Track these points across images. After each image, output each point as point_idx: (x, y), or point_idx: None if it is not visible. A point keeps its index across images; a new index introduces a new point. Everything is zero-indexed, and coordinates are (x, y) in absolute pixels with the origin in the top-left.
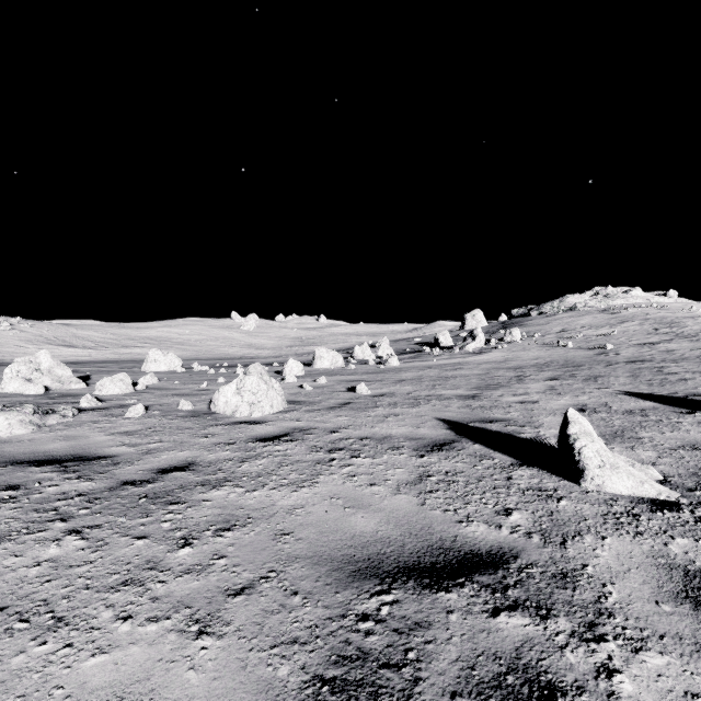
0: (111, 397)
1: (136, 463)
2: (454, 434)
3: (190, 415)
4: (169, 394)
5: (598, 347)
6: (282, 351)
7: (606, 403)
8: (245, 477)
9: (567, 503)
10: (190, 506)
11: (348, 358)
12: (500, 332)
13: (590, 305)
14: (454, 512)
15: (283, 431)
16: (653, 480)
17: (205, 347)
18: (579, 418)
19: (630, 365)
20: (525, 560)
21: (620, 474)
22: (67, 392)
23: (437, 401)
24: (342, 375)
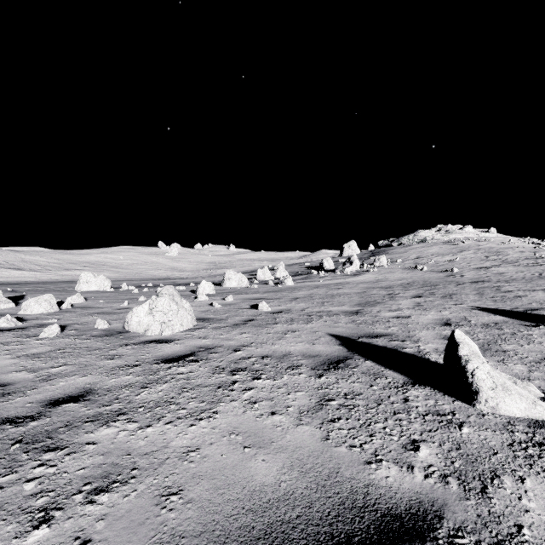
0: (34, 316)
1: (28, 393)
2: (346, 350)
3: (103, 334)
4: (90, 313)
5: (447, 270)
6: (199, 273)
7: (465, 317)
8: (142, 407)
9: (470, 430)
10: (68, 453)
11: (252, 279)
12: (370, 258)
13: (436, 238)
14: (360, 448)
15: (189, 350)
16: (536, 397)
17: (135, 270)
18: (466, 339)
19: (474, 284)
20: (451, 521)
21: (513, 396)
22: None
23: (327, 317)
24: (246, 293)
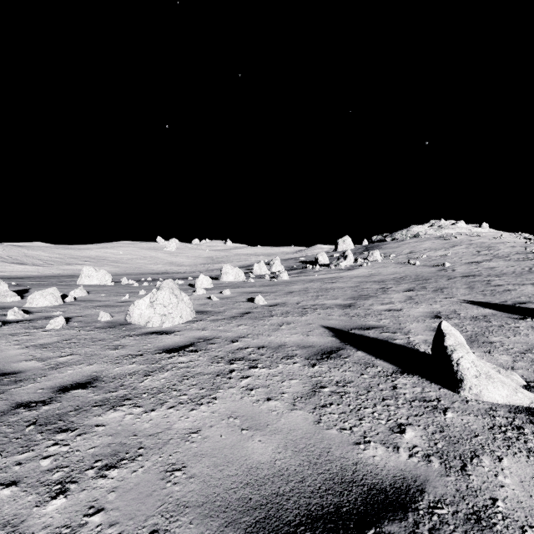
0: (39, 309)
1: (38, 380)
2: (338, 341)
3: (106, 326)
4: (93, 306)
5: (439, 265)
6: (196, 267)
7: (455, 310)
8: (146, 393)
9: (453, 415)
10: (79, 434)
11: (249, 273)
12: (364, 253)
13: (429, 233)
14: (349, 430)
15: (188, 340)
16: (519, 386)
17: (135, 264)
18: (452, 330)
19: (465, 279)
20: (432, 495)
21: (495, 384)
22: (1, 305)
23: (321, 310)
24: (243, 287)
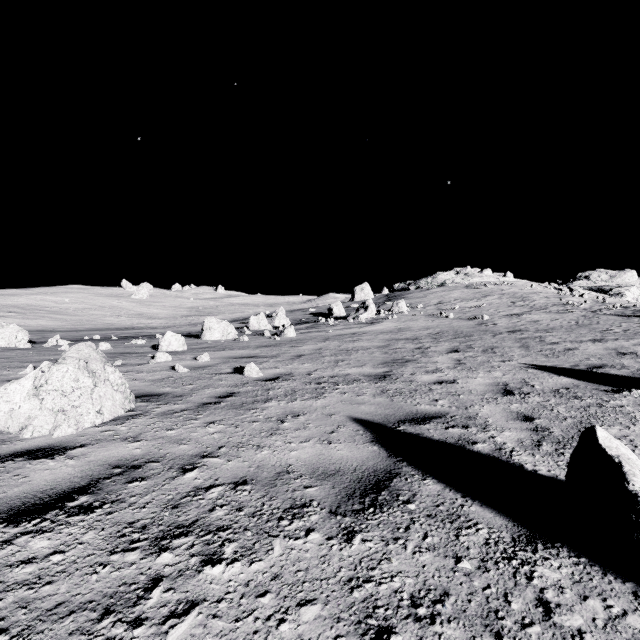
0: None
1: None
2: (385, 454)
3: None
4: None
5: (476, 318)
6: (176, 320)
7: (525, 380)
8: None
9: None
10: None
11: (243, 329)
12: (386, 303)
13: (457, 281)
14: None
15: (88, 474)
16: None
17: (86, 317)
18: (621, 447)
19: (513, 335)
20: None
21: None
22: None
23: (345, 385)
24: (231, 349)
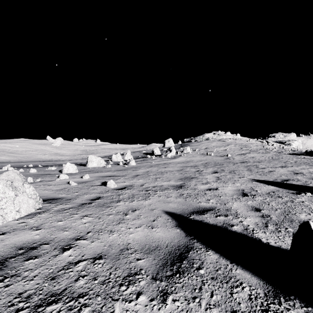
0: None
1: None
2: (184, 234)
3: None
4: None
5: (224, 155)
6: (75, 156)
7: (252, 188)
8: None
9: None
10: None
11: (109, 161)
12: (180, 148)
13: (214, 138)
14: None
15: (1, 254)
16: None
17: (27, 155)
18: None
19: (243, 164)
20: None
21: None
22: None
23: (160, 191)
24: (101, 172)
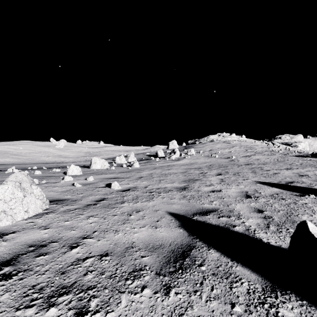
0: None
1: None
2: (187, 234)
3: None
4: None
5: (229, 157)
6: (78, 158)
7: (256, 190)
8: None
9: None
10: None
11: (113, 163)
12: (184, 150)
13: (219, 139)
14: None
15: (13, 251)
16: None
17: (31, 157)
18: None
19: (247, 166)
20: None
21: None
22: None
23: (164, 193)
24: (105, 174)
